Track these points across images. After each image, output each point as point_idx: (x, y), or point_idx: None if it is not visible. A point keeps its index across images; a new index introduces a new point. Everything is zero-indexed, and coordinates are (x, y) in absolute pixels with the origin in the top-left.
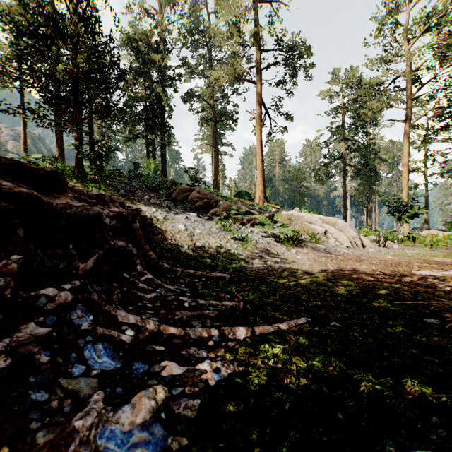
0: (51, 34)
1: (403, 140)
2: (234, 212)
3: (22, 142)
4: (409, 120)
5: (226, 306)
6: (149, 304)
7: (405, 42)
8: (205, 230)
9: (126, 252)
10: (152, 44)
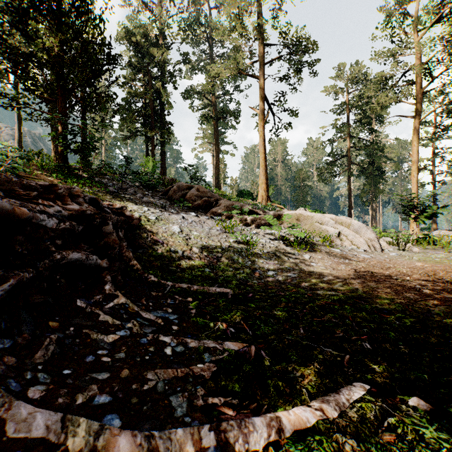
0: (29, 9)
1: (412, 136)
2: (237, 212)
3: (17, 139)
4: (418, 116)
5: (229, 351)
6: (105, 357)
7: (415, 34)
8: (203, 232)
9: (87, 266)
10: (152, 40)
